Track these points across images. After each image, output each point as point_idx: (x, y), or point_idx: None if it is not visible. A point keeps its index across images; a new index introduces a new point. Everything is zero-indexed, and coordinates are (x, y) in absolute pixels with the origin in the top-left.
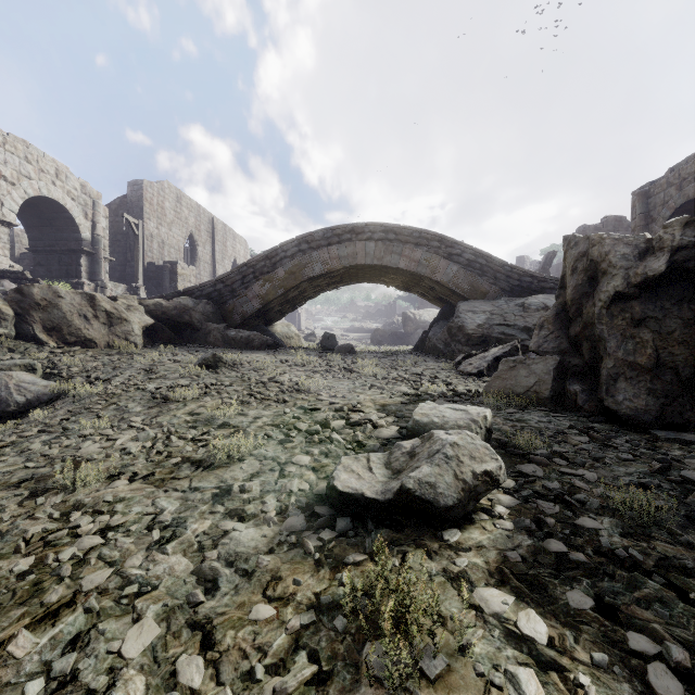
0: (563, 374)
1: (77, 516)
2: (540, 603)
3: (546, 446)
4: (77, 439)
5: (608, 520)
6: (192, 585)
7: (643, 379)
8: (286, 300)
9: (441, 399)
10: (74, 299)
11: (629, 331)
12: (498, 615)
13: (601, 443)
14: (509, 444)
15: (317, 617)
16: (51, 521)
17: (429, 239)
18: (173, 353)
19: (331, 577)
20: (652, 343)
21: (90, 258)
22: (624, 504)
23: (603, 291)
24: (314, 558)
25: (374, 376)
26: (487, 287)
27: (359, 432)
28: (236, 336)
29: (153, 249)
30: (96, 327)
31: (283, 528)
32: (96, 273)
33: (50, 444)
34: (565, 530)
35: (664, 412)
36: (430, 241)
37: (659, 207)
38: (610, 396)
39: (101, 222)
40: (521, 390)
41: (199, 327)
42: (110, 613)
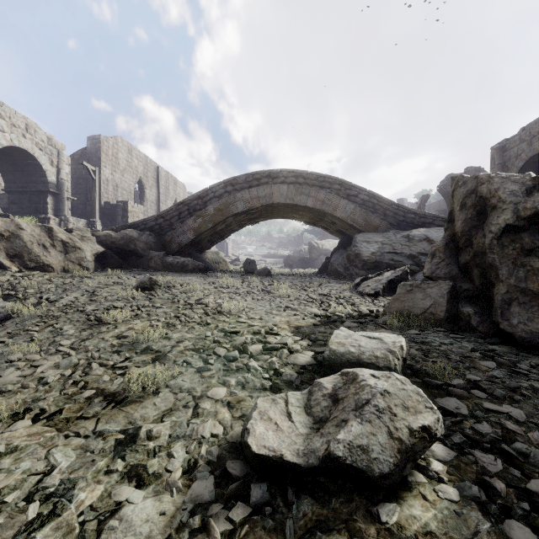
0: (455, 297)
1: None
2: None
3: (461, 375)
4: (3, 364)
5: None
6: None
7: (536, 304)
8: (215, 232)
9: (348, 319)
10: (34, 230)
11: (519, 260)
12: None
13: (508, 369)
14: (422, 371)
15: None
16: None
17: (331, 183)
18: (118, 276)
19: None
20: None
21: (55, 198)
22: None
23: (493, 224)
24: None
25: (287, 297)
26: (378, 222)
27: (276, 358)
28: (173, 261)
29: (109, 191)
30: (53, 254)
31: (188, 498)
32: (60, 209)
33: None
34: (522, 503)
35: None
36: (332, 184)
37: (513, 159)
38: (505, 320)
39: (64, 168)
40: (418, 311)
41: (142, 254)
42: None
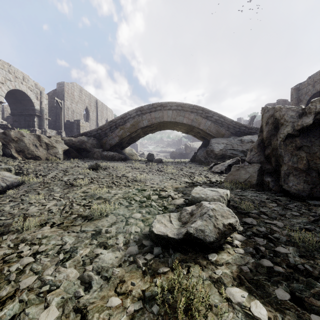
0: (262, 172)
1: (22, 246)
2: (261, 296)
3: (257, 209)
4: (27, 205)
5: (291, 248)
6: (78, 286)
7: (301, 175)
8: (130, 138)
9: (204, 184)
10: (30, 137)
11: (294, 152)
12: (240, 303)
13: (282, 207)
14: (238, 207)
15: (143, 305)
16: (9, 249)
17: (197, 109)
18: (77, 162)
19: (151, 280)
20: (305, 158)
21: (39, 118)
22: (299, 239)
23: (281, 133)
24: (142, 270)
25: (171, 173)
26: (224, 131)
27: (165, 201)
28: (107, 154)
29: (69, 114)
30: (40, 150)
31: (127, 252)
32: (42, 125)
33: (14, 207)
34: (270, 254)
35: (312, 191)
36: (198, 110)
37: (304, 95)
38: (286, 184)
39: (44, 101)
40: (242, 180)
41: (89, 150)
42: (33, 302)
